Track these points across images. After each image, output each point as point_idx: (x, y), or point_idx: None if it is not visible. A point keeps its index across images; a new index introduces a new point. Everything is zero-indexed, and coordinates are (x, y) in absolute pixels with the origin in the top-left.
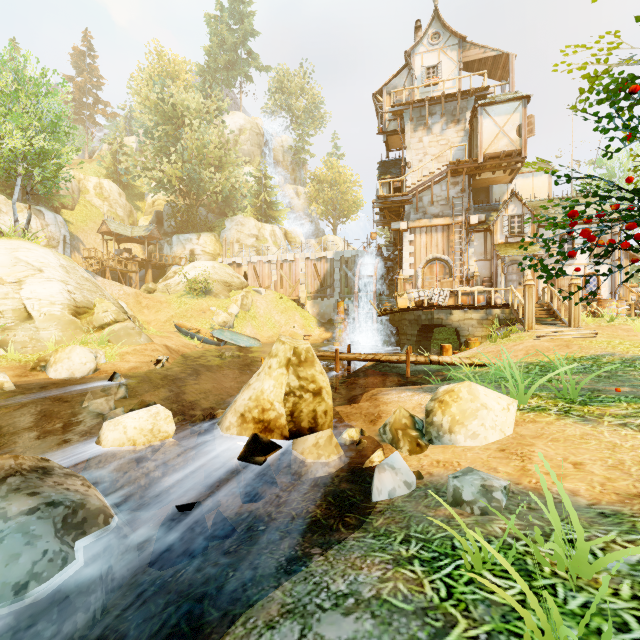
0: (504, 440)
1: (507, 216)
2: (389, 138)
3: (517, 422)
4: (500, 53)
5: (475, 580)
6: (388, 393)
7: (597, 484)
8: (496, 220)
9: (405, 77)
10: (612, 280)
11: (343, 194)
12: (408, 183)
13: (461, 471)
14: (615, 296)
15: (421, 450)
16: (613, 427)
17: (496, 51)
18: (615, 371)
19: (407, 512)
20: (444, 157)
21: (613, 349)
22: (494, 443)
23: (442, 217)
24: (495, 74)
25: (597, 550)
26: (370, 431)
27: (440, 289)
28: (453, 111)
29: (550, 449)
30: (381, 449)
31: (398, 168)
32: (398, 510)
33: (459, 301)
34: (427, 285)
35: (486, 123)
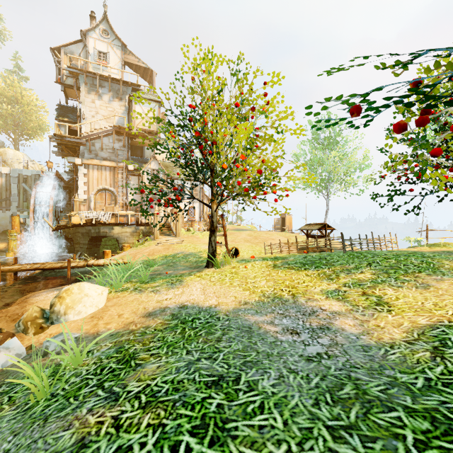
0: (97, 311)
1: (150, 169)
2: (67, 89)
3: (110, 299)
4: (148, 67)
5: (29, 387)
6: (39, 295)
7: (121, 322)
8: (144, 170)
9: (81, 49)
10: (200, 211)
11: (26, 114)
12: (83, 130)
13: (55, 336)
14: (201, 219)
15: (43, 330)
16: (148, 293)
17: (145, 65)
18: (177, 262)
19: (10, 371)
20: (111, 120)
21: (185, 249)
22: (91, 314)
23: (110, 161)
24: (146, 78)
25: (96, 351)
26: (9, 327)
27: (105, 212)
28: (118, 91)
29: (115, 310)
30: (10, 338)
31: (75, 115)
32: (4, 373)
33: (118, 220)
34: (98, 207)
35: (138, 108)
